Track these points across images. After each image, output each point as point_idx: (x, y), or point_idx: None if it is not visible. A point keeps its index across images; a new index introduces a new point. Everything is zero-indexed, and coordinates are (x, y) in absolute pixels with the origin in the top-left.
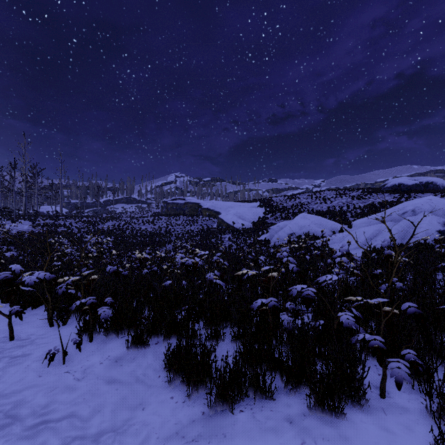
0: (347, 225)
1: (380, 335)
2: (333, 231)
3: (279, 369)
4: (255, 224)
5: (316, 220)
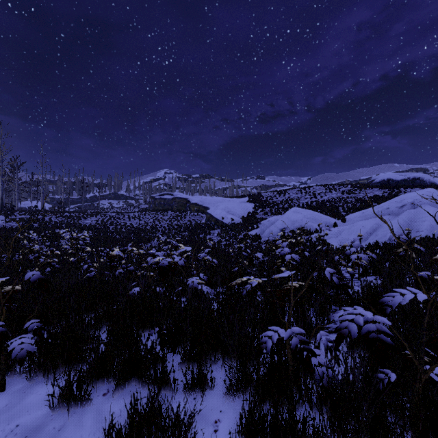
0: (340, 220)
1: None
2: (327, 225)
3: None
4: (245, 220)
5: (308, 214)
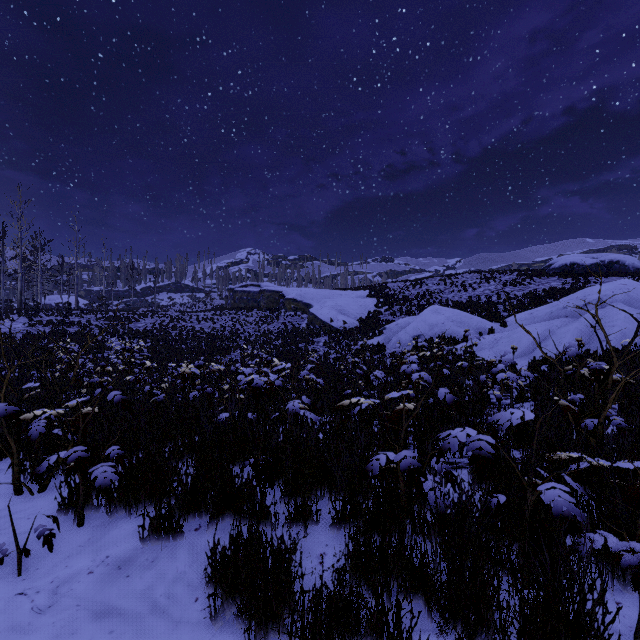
0: (499, 323)
1: (637, 537)
2: (479, 331)
3: (422, 590)
4: (363, 322)
5: (453, 315)
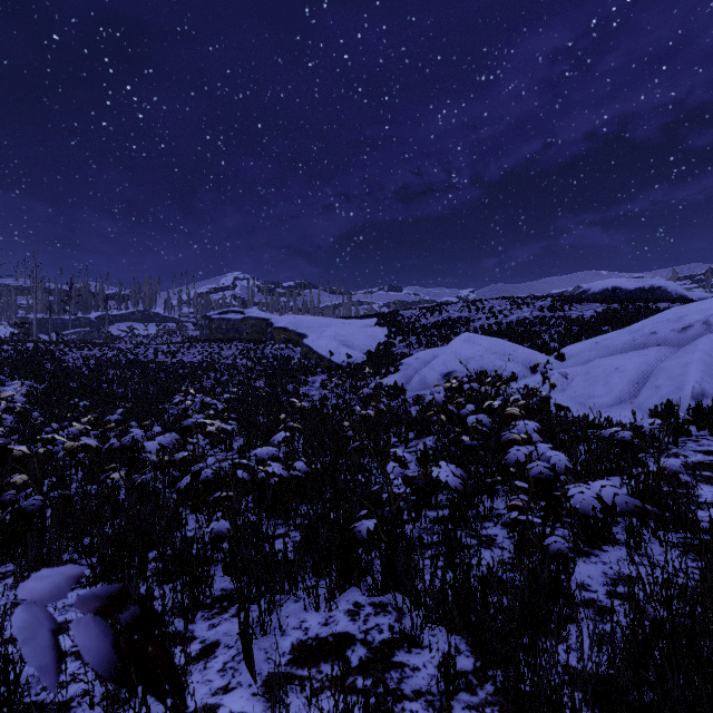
0: (552, 356)
1: None
2: (531, 366)
3: None
4: (372, 356)
5: (493, 345)
